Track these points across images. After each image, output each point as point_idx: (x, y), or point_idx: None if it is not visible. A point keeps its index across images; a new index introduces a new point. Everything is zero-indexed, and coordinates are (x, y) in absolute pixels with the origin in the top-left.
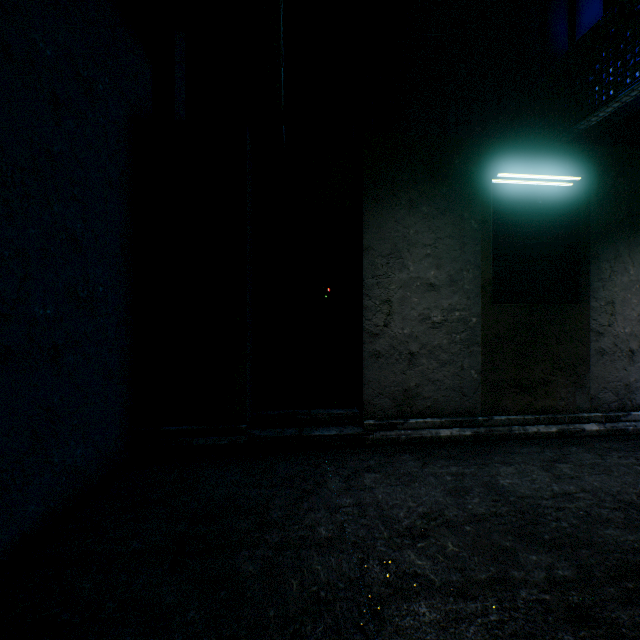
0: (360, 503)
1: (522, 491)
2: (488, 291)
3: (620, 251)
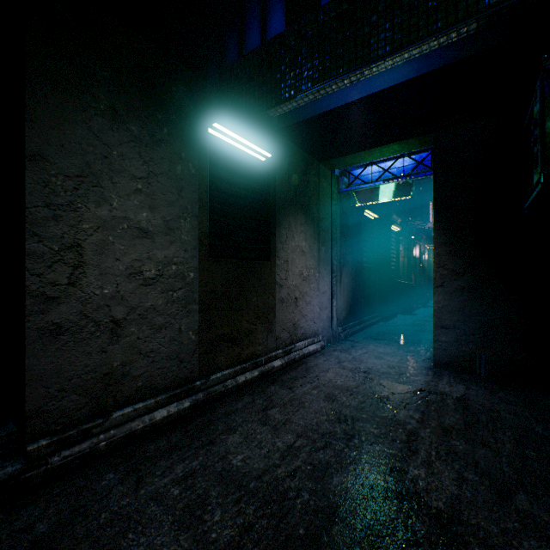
0: None
1: (257, 466)
2: (206, 244)
3: (291, 222)
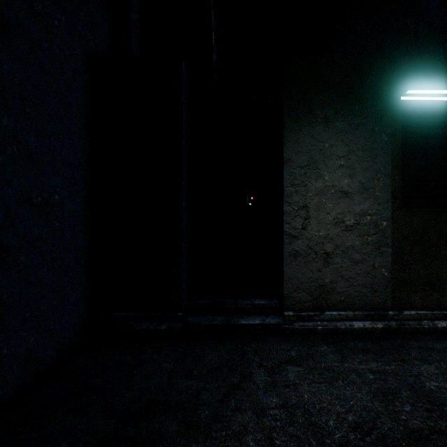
0: (286, 404)
1: None
2: (398, 197)
3: None
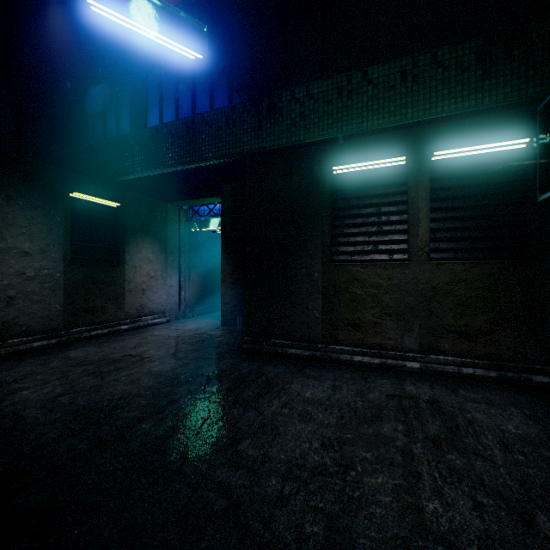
0: None
1: (82, 355)
2: (68, 258)
3: (139, 243)
